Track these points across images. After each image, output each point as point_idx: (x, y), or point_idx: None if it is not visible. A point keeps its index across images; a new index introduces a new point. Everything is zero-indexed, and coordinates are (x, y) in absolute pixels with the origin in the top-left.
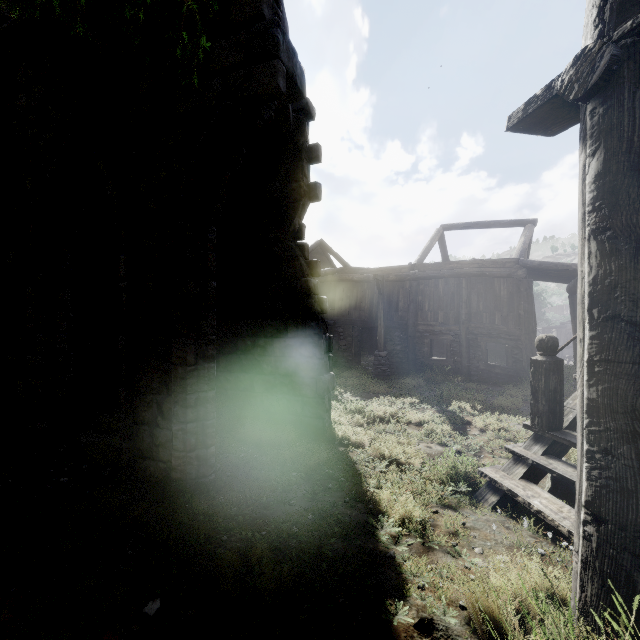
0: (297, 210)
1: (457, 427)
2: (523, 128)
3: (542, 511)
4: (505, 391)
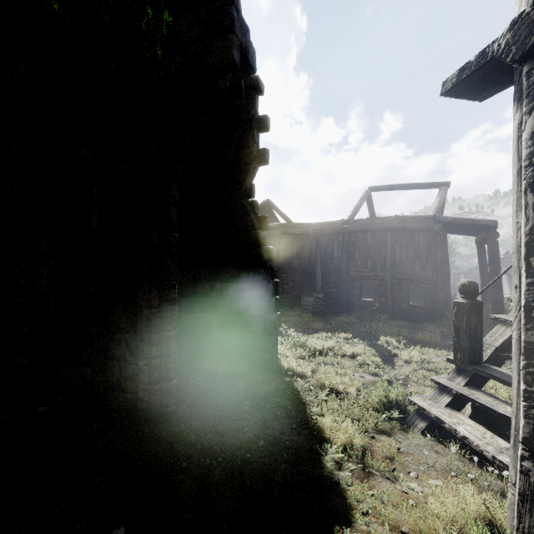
0: (248, 172)
1: (385, 359)
2: (456, 93)
3: (467, 437)
4: (424, 327)
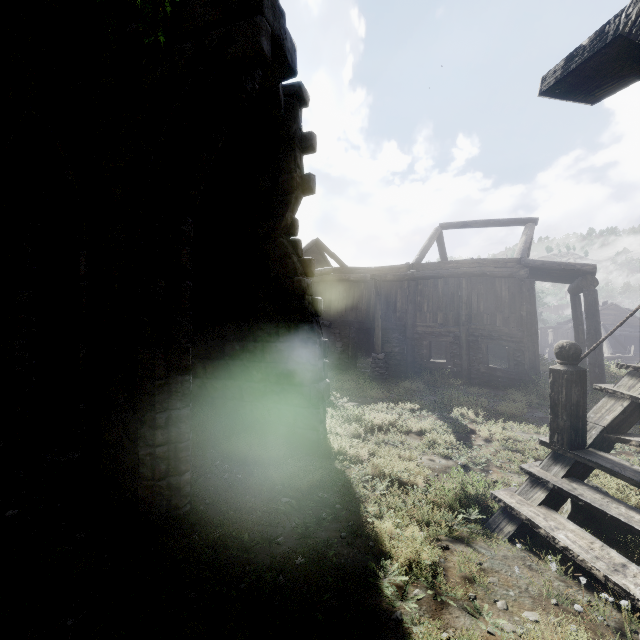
0: (289, 204)
1: (460, 436)
2: (560, 92)
3: (570, 548)
4: (508, 395)
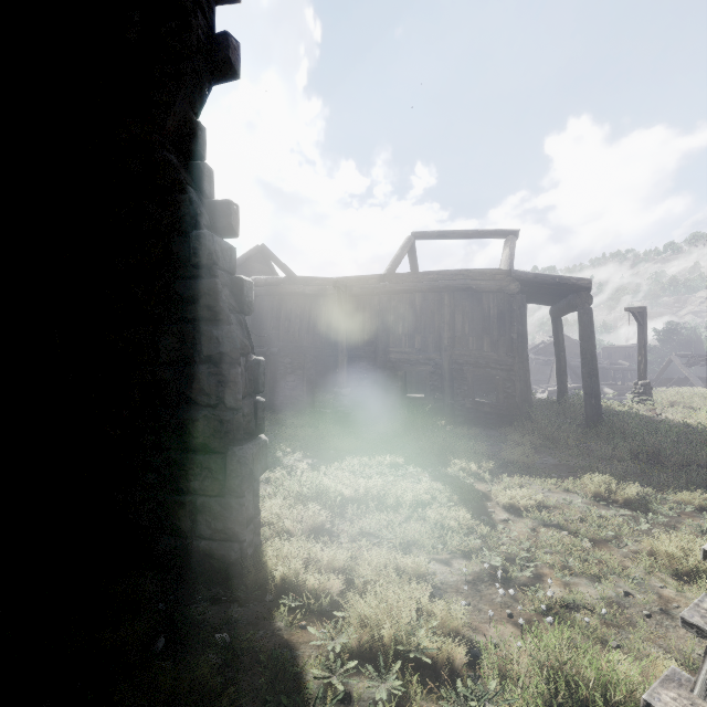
0: (182, 80)
1: (472, 507)
2: None
3: None
4: (504, 436)
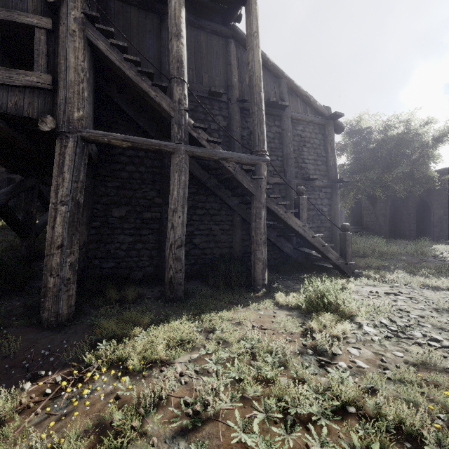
0: None
1: None
2: None
3: None
4: None
